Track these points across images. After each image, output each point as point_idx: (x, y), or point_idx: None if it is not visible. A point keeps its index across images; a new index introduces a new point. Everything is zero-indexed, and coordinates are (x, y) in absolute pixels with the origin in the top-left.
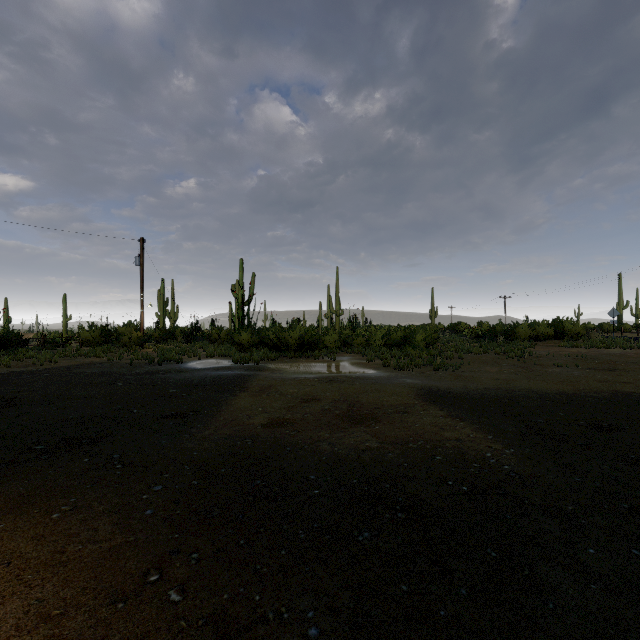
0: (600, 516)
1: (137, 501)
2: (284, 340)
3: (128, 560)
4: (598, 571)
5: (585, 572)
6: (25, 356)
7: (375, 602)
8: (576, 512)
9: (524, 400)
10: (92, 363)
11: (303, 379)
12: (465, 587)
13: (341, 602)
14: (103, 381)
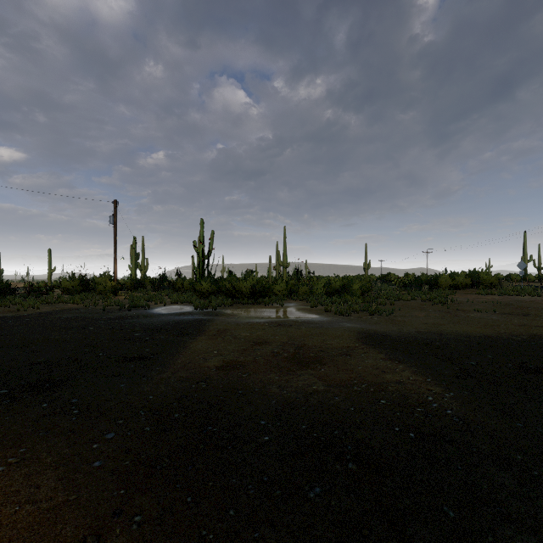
0: None
1: (87, 451)
2: (239, 289)
3: (65, 525)
4: None
5: None
6: (11, 303)
7: None
8: (526, 462)
9: (454, 343)
10: (70, 309)
11: (255, 323)
12: None
13: None
14: (76, 325)
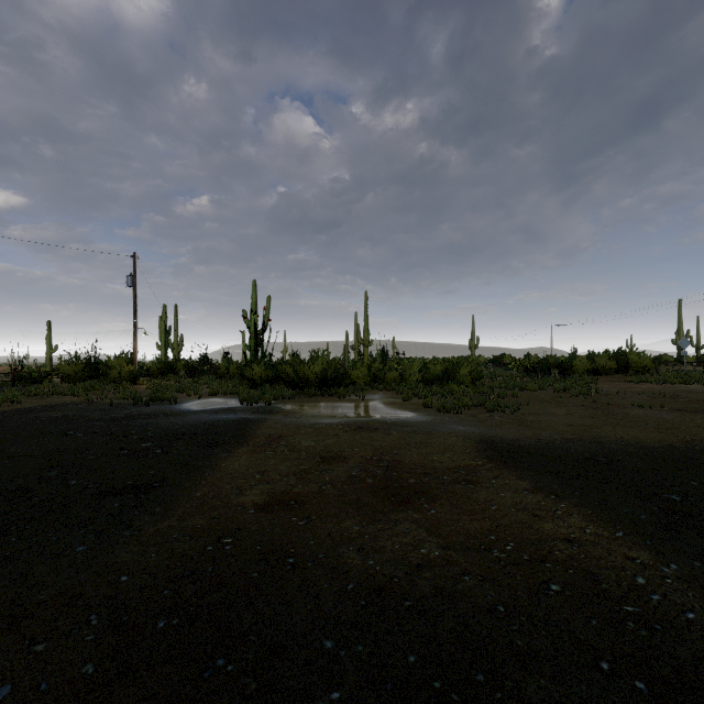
0: None
1: None
2: (303, 375)
3: None
4: None
5: None
6: None
7: None
8: None
9: (628, 459)
10: (64, 404)
11: (324, 426)
12: None
13: None
14: (59, 430)
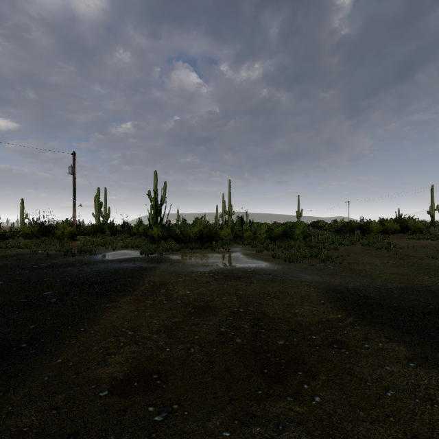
0: None
1: None
2: (186, 234)
3: None
4: None
5: None
6: None
7: None
8: None
9: None
10: (15, 254)
11: (198, 274)
12: None
13: None
14: None
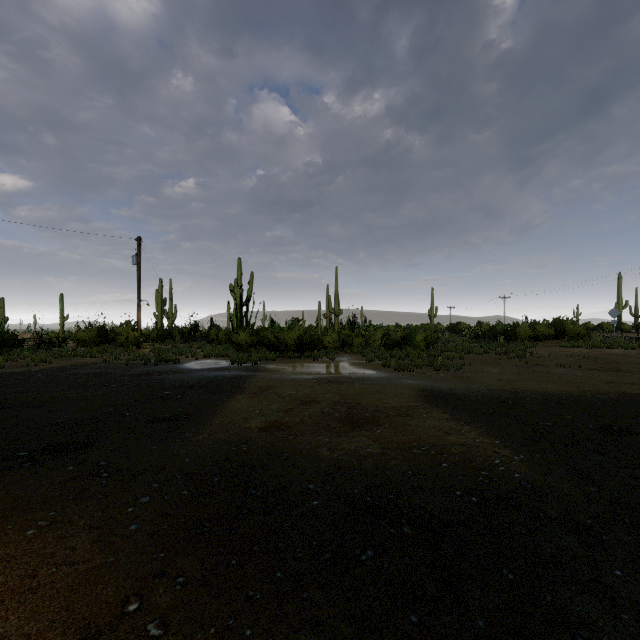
0: (622, 531)
1: (121, 515)
2: (283, 340)
3: (106, 585)
4: (628, 597)
5: (614, 598)
6: (19, 356)
7: (381, 637)
8: (596, 526)
9: (529, 402)
10: (87, 364)
11: (302, 380)
12: (482, 618)
13: (343, 637)
14: (97, 382)
